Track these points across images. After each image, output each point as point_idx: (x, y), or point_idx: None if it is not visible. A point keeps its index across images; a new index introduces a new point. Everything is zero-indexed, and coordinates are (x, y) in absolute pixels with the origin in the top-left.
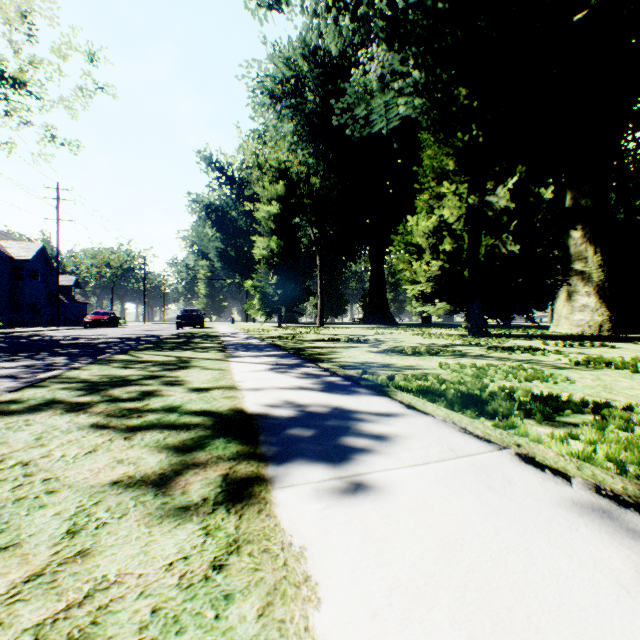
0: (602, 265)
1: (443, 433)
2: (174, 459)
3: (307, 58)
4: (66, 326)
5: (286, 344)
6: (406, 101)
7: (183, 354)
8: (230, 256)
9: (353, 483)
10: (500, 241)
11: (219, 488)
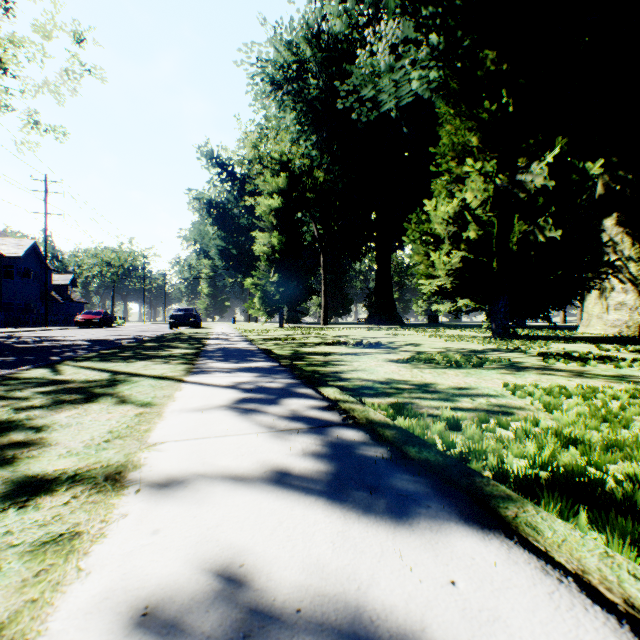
0: None
1: None
2: None
3: (310, 42)
4: (57, 326)
5: (282, 349)
6: (419, 77)
7: (129, 367)
8: (231, 254)
9: None
10: (537, 226)
11: None
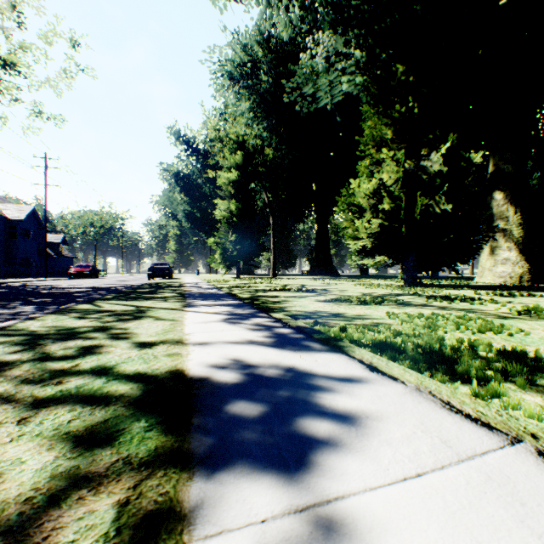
0: (522, 223)
1: (424, 411)
2: (62, 465)
3: (262, 45)
4: (54, 277)
5: (242, 293)
6: (348, 79)
7: (143, 303)
8: (196, 217)
9: (319, 526)
10: (434, 201)
11: (101, 543)
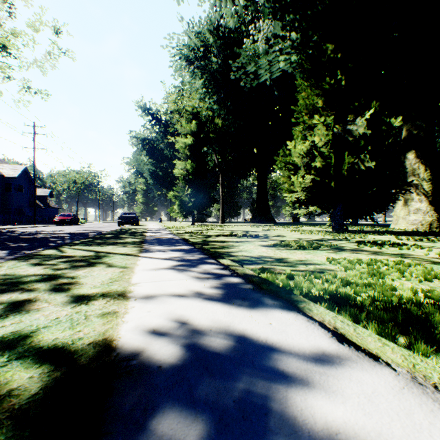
0: (431, 179)
1: None
2: None
3: (212, 33)
4: (41, 224)
5: (194, 238)
6: (285, 59)
7: (104, 249)
8: (159, 175)
9: None
10: (359, 159)
11: None
